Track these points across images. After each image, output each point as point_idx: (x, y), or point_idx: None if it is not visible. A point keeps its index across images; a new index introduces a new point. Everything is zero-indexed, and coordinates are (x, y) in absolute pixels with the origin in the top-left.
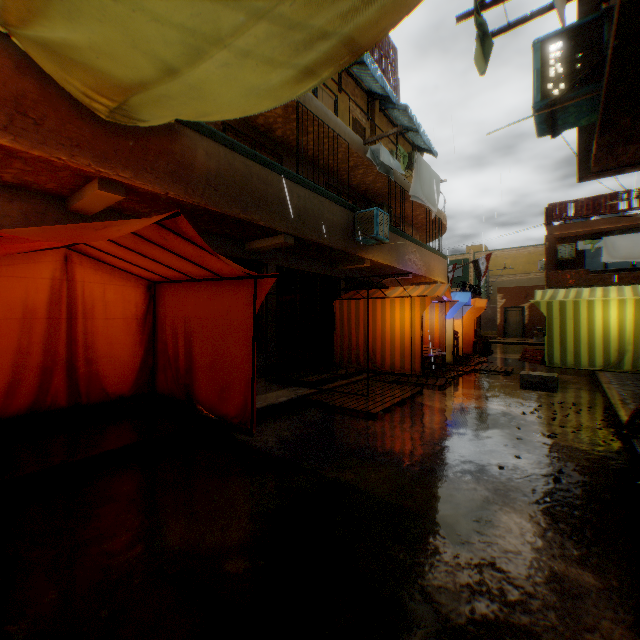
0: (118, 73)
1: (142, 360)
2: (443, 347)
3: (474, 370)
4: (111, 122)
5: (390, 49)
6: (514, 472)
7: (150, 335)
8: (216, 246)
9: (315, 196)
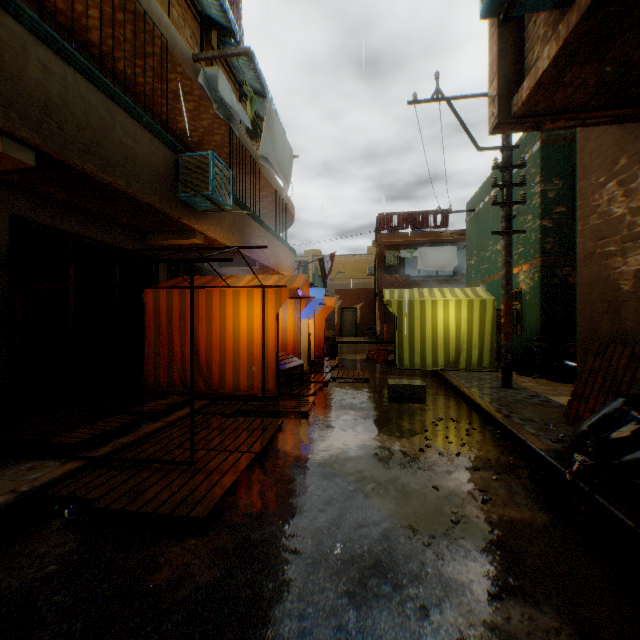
0: None
1: None
2: (298, 353)
3: (332, 379)
4: None
5: None
6: None
7: None
8: None
9: (93, 91)
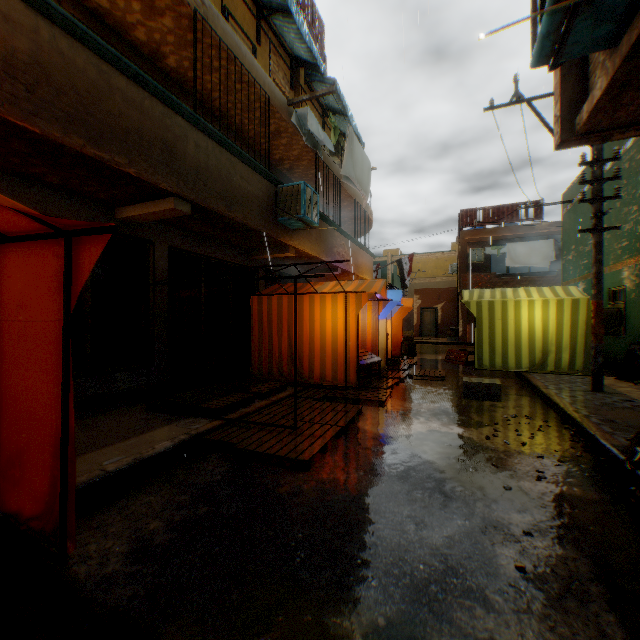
0: None
1: None
2: (376, 351)
3: (409, 376)
4: None
5: (316, 19)
6: (543, 576)
7: None
8: (61, 206)
9: (223, 152)
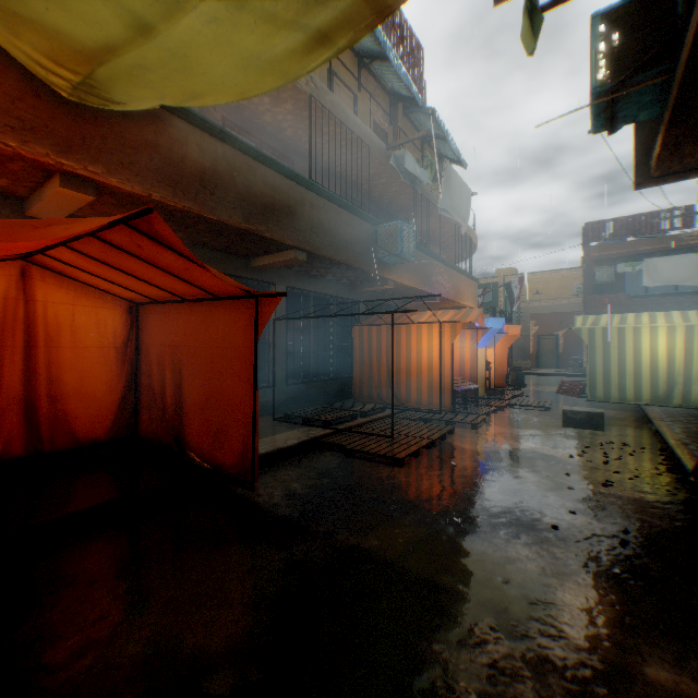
0: (77, 32)
1: (122, 397)
2: (475, 379)
3: (509, 405)
4: (77, 103)
5: (415, 47)
6: (571, 532)
7: (132, 367)
8: (215, 262)
9: (331, 206)
